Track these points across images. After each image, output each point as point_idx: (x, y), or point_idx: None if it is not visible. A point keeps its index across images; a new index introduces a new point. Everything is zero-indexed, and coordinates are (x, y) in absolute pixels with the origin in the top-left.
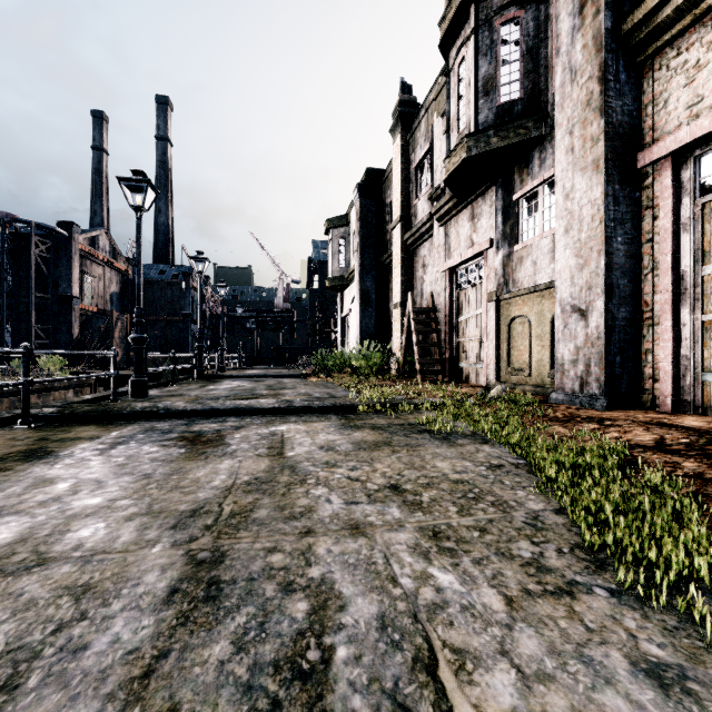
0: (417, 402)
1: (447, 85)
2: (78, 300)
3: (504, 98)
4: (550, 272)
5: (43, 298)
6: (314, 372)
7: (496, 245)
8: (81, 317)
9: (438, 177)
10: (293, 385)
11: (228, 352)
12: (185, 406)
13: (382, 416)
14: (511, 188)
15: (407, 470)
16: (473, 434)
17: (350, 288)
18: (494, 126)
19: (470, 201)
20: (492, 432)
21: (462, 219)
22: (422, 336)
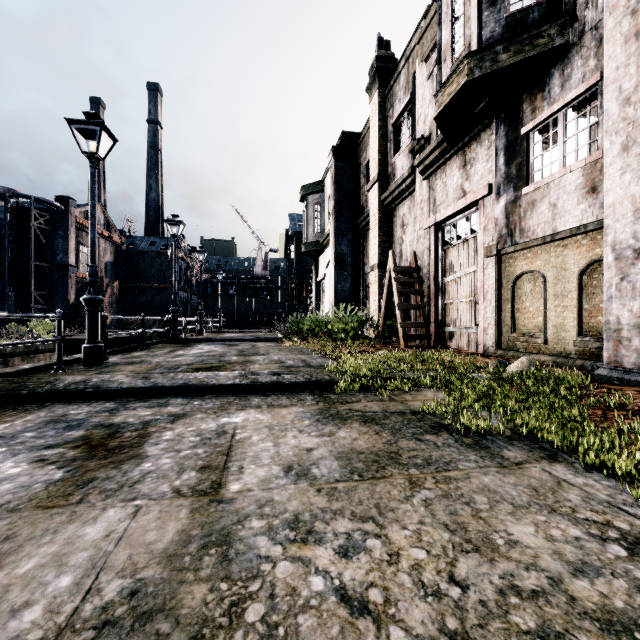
0: (412, 375)
1: (438, 9)
2: (74, 269)
3: (515, 6)
4: (578, 214)
5: (43, 267)
6: (289, 335)
7: (497, 191)
8: (77, 284)
9: (421, 127)
10: (266, 350)
11: (210, 316)
12: (121, 382)
13: (370, 397)
14: (517, 121)
15: (462, 555)
16: (517, 435)
17: (325, 253)
18: (504, 39)
19: (461, 146)
20: (561, 439)
21: (450, 168)
22: (403, 298)
